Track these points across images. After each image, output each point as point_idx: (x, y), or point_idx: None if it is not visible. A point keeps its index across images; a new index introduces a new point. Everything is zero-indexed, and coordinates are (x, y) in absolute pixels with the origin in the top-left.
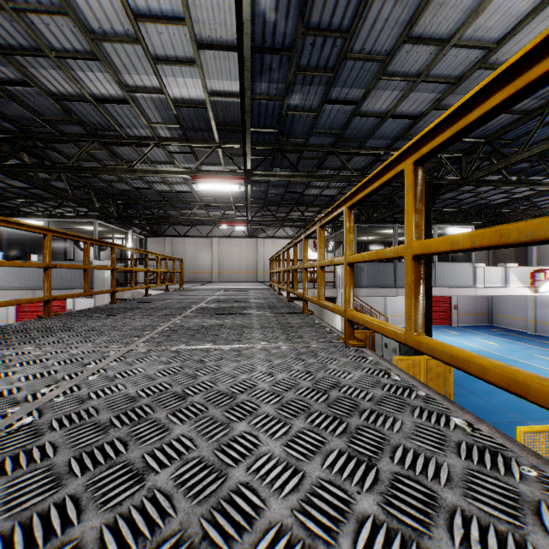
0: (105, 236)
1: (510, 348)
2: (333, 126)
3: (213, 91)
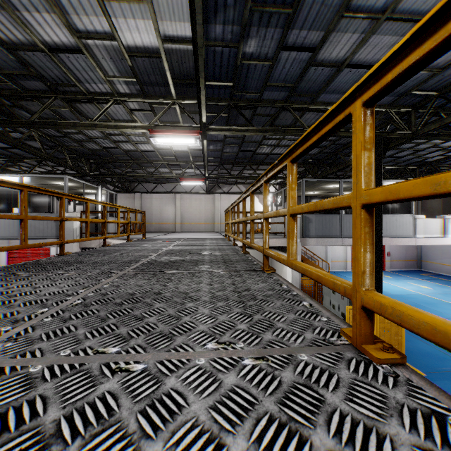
0: (79, 191)
1: (442, 292)
2: (287, 78)
3: (166, 36)
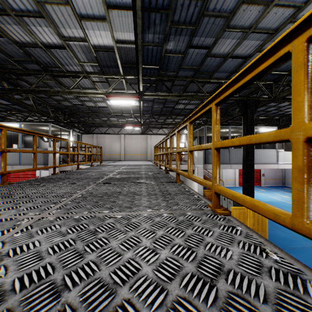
0: (57, 133)
1: None
2: (193, 64)
3: (118, 40)
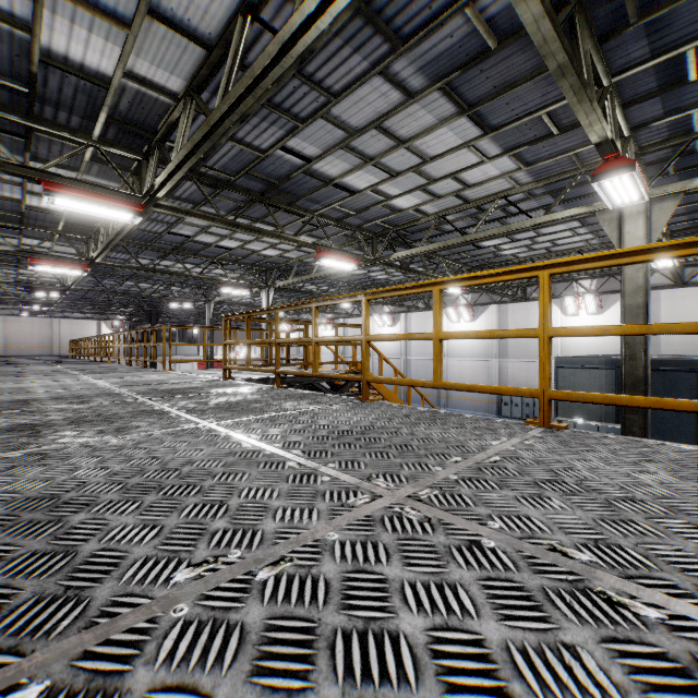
0: None
1: None
2: (104, 288)
3: (44, 280)
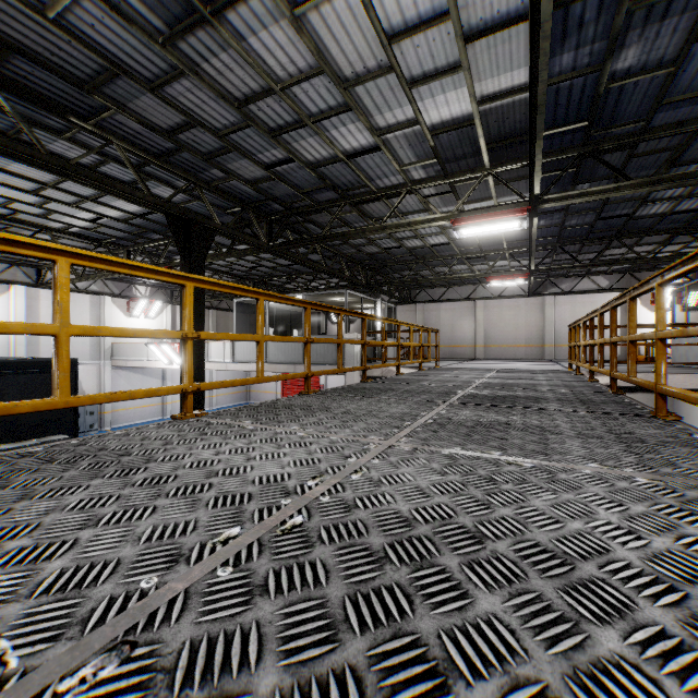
0: (354, 307)
1: None
2: None
3: (483, 97)
